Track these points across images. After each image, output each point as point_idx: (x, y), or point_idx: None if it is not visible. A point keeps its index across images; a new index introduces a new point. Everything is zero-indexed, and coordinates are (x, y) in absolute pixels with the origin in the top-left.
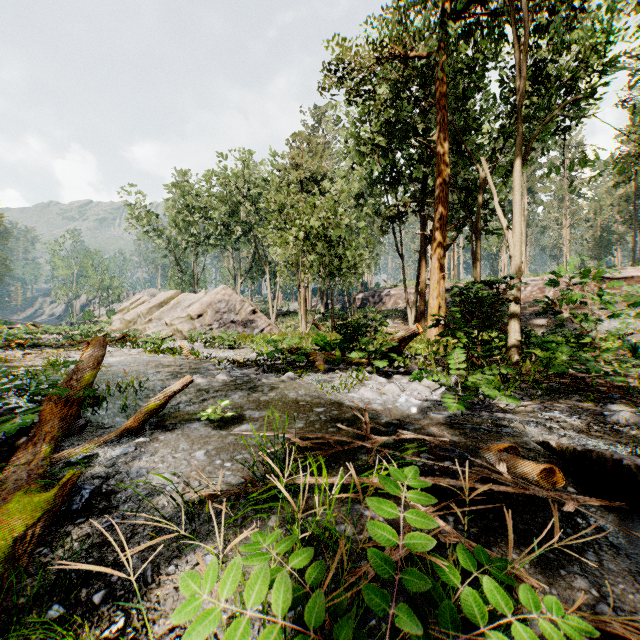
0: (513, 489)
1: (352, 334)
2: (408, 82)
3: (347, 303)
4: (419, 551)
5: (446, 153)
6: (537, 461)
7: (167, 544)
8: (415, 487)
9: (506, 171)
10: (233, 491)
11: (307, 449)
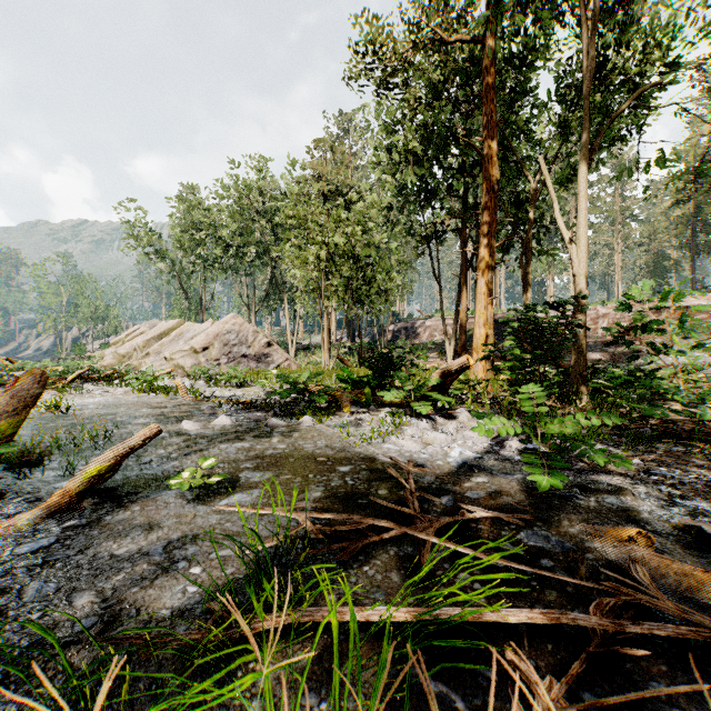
0: (690, 632)
1: (384, 369)
2: (448, 79)
3: (377, 335)
4: None
5: (495, 156)
6: (680, 556)
7: None
8: None
9: (568, 174)
10: (188, 637)
11: (325, 537)
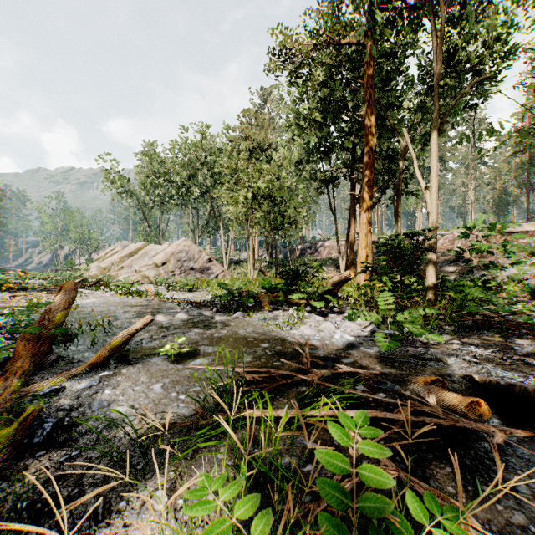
0: (444, 421)
1: (293, 279)
2: (340, 66)
3: (288, 253)
4: (373, 511)
5: (373, 125)
6: (461, 393)
7: (119, 479)
8: (364, 435)
9: (424, 140)
10: (185, 423)
11: (254, 382)
